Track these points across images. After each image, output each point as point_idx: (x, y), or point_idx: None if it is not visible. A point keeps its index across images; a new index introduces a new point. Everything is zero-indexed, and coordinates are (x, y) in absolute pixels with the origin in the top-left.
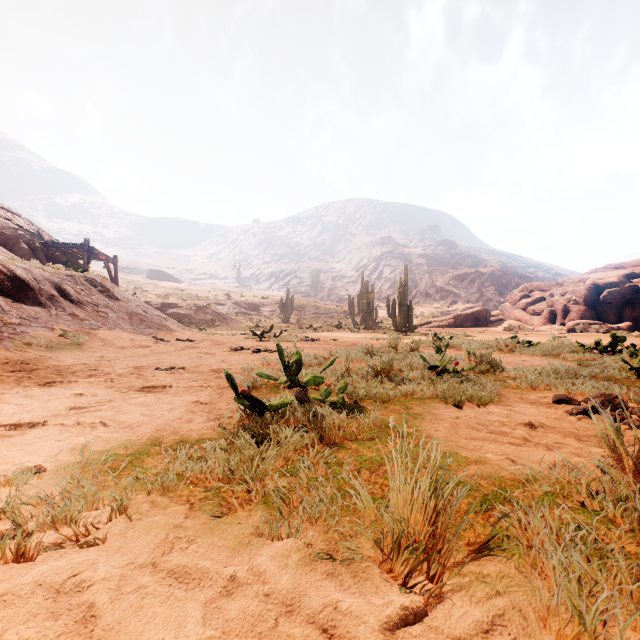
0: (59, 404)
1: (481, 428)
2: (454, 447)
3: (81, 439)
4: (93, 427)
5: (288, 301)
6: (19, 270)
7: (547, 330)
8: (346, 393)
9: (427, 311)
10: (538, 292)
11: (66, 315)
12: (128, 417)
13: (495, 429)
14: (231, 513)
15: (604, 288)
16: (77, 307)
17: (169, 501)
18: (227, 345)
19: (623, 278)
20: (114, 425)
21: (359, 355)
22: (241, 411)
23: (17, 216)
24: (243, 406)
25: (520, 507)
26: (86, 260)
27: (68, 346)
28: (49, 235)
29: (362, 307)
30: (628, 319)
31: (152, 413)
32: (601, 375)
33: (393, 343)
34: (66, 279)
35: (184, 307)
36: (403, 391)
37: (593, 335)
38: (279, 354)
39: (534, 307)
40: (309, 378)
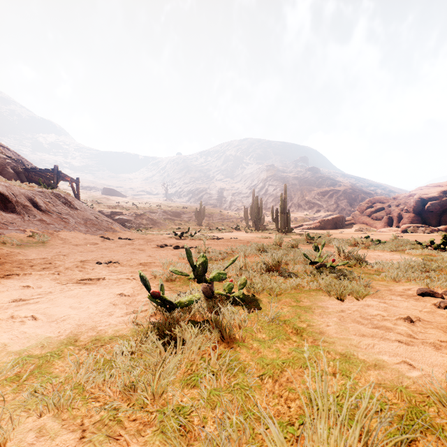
0: (5, 296)
1: (366, 323)
2: (348, 346)
3: (4, 337)
4: (22, 322)
5: (201, 210)
6: (1, 187)
7: (387, 231)
8: (245, 286)
9: (299, 217)
10: (379, 204)
11: (36, 220)
12: (58, 310)
13: (379, 324)
14: (124, 446)
15: (428, 201)
16: (45, 214)
17: (60, 426)
18: (155, 242)
19: (441, 194)
20: (43, 318)
21: (253, 251)
22: (155, 306)
23: (7, 149)
24: (155, 303)
25: (445, 438)
26: (55, 181)
27: (34, 244)
28: (30, 163)
29: (253, 214)
30: (445, 223)
31: (80, 306)
32: (446, 269)
33: (278, 241)
34: (38, 194)
35: (127, 214)
36: (291, 284)
37: (421, 235)
38: (187, 257)
39: (376, 214)
40: (214, 274)
